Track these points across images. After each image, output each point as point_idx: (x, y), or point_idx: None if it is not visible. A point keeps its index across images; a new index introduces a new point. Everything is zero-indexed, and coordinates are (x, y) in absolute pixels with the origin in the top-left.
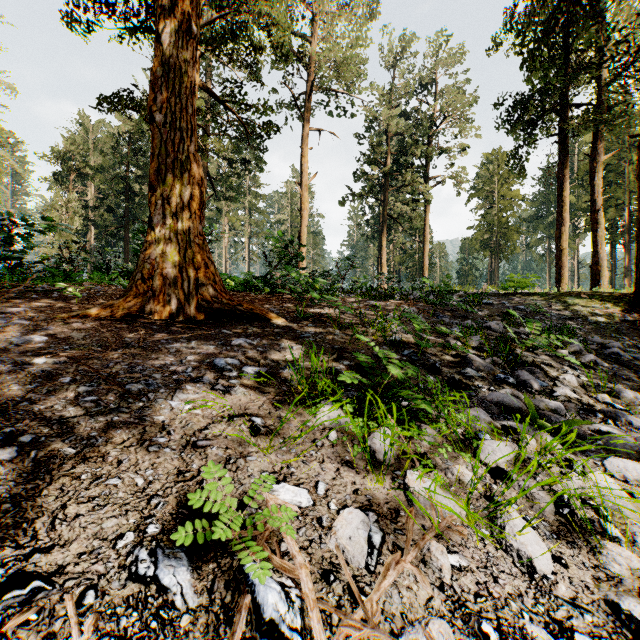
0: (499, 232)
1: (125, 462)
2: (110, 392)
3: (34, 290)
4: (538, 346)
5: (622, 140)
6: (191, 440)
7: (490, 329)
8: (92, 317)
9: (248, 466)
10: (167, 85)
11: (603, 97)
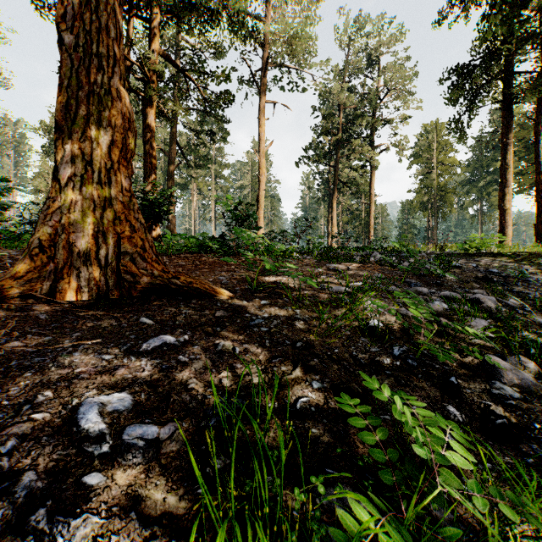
0: (437, 194)
1: None
2: None
3: None
4: None
5: None
6: None
7: (479, 302)
8: None
9: None
10: None
11: None
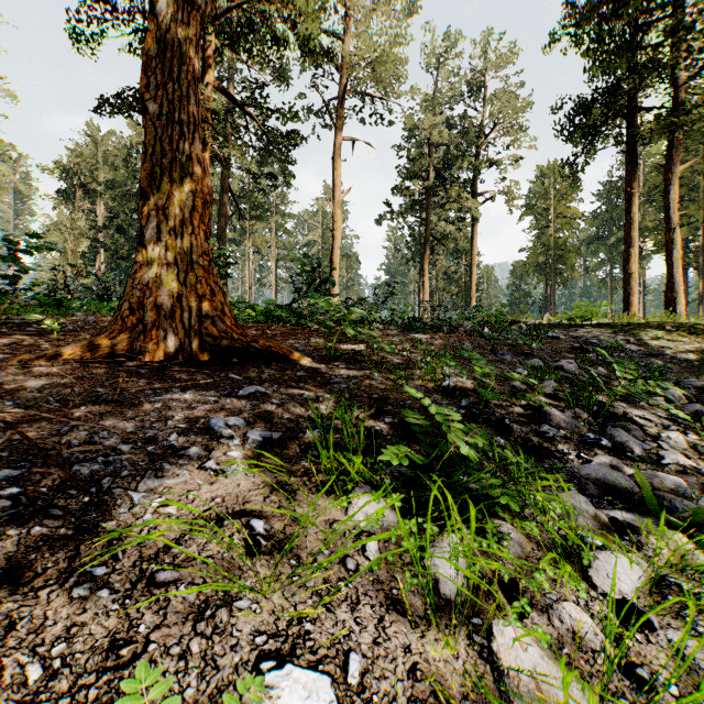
0: (555, 254)
1: (21, 626)
2: (46, 478)
3: (5, 323)
4: (634, 395)
5: (695, 150)
6: (148, 570)
7: (562, 370)
8: (63, 358)
9: (233, 624)
10: (163, 67)
11: (679, 99)
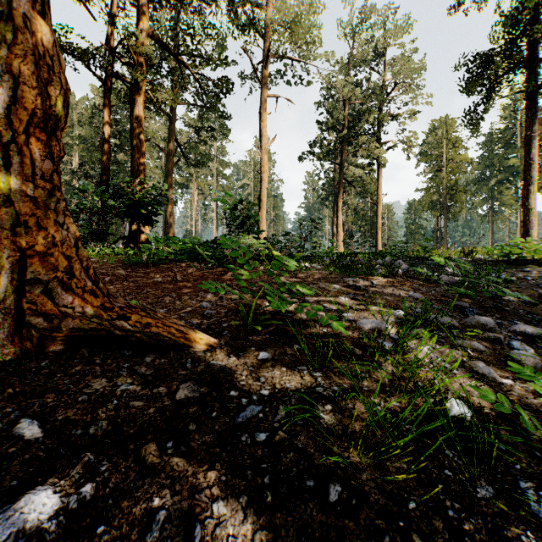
0: (447, 193)
1: None
2: None
3: None
4: None
5: None
6: None
7: None
8: None
9: None
10: None
11: None
